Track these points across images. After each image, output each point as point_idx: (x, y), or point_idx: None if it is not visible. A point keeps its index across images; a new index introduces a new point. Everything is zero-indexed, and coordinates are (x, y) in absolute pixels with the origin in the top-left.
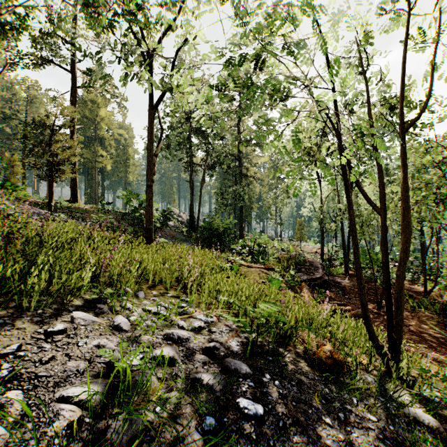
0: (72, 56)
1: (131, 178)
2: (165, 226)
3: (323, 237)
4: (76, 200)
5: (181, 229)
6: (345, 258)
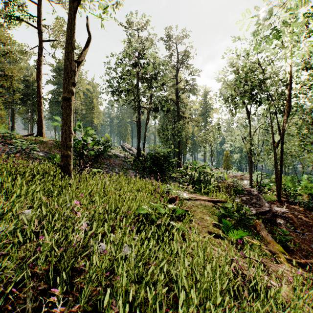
0: (39, 15)
1: (95, 121)
2: (115, 157)
3: (251, 166)
4: (41, 134)
5: (130, 159)
6: (277, 185)
